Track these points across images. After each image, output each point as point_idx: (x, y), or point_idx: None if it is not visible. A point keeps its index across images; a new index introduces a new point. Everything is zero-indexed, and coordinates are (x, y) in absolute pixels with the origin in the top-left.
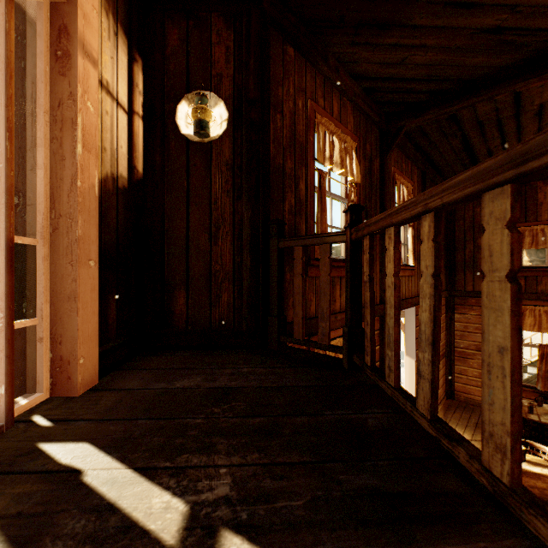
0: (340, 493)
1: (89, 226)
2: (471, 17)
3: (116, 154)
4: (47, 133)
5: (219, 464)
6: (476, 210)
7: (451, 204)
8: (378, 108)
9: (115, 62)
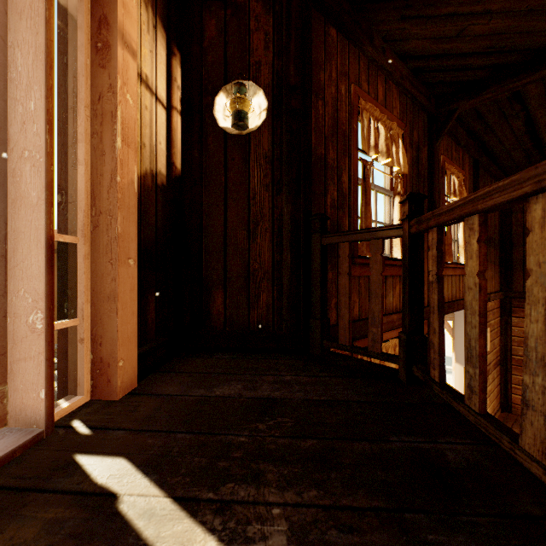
0: None
1: (128, 223)
2: None
3: (155, 150)
4: (88, 128)
5: (271, 501)
6: None
7: None
8: (427, 90)
9: (154, 56)
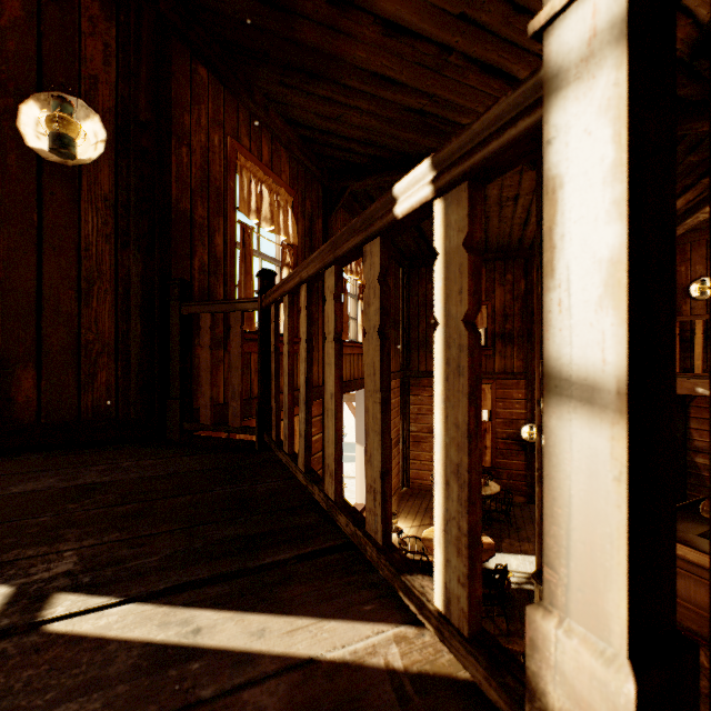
0: (202, 544)
1: None
2: (397, 93)
3: None
4: None
5: (65, 549)
6: (428, 286)
7: (313, 277)
8: (320, 161)
9: None
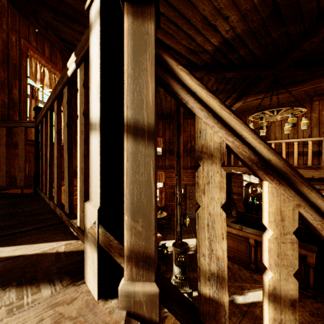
0: None
1: None
2: None
3: None
4: None
5: None
6: None
7: (51, 106)
8: None
9: None
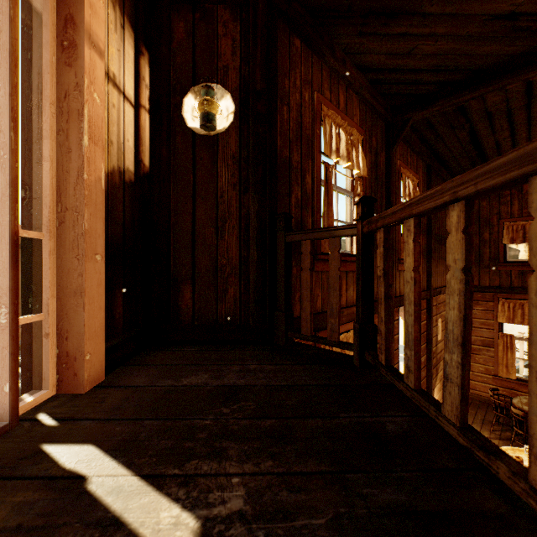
0: (365, 510)
1: (95, 220)
2: (484, 3)
3: (123, 148)
4: (53, 125)
5: (231, 472)
6: (482, 203)
7: (488, 190)
8: (384, 100)
9: (121, 54)
